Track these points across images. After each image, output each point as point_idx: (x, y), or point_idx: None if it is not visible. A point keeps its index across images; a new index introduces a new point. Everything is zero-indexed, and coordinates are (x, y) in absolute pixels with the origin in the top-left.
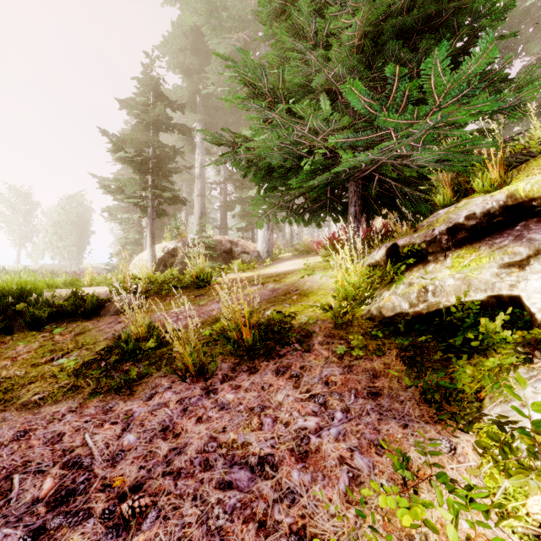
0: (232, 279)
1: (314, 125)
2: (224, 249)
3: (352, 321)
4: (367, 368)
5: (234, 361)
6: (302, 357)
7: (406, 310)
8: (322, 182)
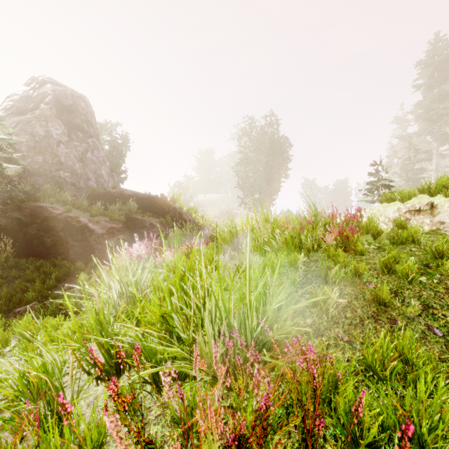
0: None
1: None
2: None
3: None
4: None
5: None
6: None
7: None
8: None
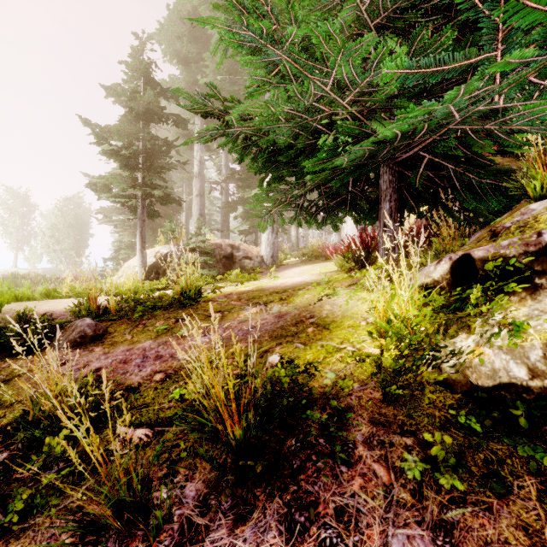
0: (228, 294)
1: (343, 74)
2: (224, 254)
3: (422, 399)
4: (490, 544)
5: (209, 476)
6: (336, 481)
7: (523, 381)
8: (353, 162)
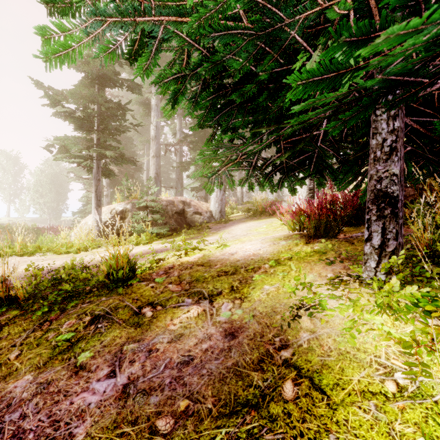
0: (169, 268)
1: None
2: (176, 210)
3: None
4: None
5: None
6: None
7: None
8: (403, 67)
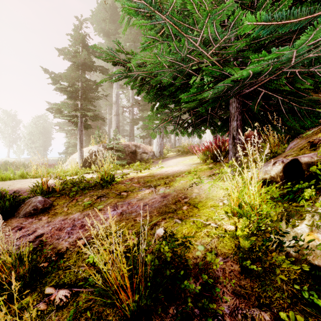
0: (132, 178)
1: (208, 33)
2: (130, 151)
3: (275, 279)
4: None
5: None
6: None
7: None
8: (215, 94)
